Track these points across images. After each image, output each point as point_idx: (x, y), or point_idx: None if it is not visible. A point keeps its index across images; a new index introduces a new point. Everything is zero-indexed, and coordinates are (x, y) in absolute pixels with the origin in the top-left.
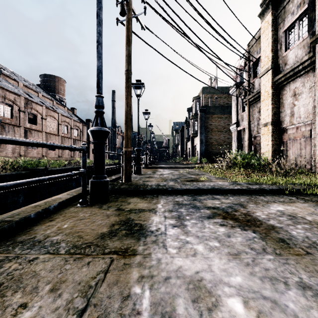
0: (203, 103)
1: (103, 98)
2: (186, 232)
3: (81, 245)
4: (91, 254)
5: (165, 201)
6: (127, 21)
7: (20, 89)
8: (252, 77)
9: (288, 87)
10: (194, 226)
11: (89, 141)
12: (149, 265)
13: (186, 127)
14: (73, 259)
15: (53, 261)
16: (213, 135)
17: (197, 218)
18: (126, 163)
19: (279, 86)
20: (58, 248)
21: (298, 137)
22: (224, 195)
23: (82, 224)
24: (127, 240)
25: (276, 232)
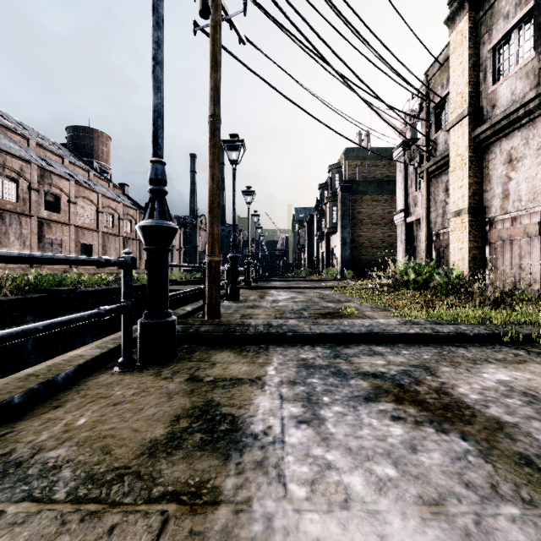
0: (346, 175)
1: (164, 166)
2: (325, 437)
3: (104, 475)
4: (122, 500)
5: (282, 360)
6: (212, 26)
7: (31, 151)
8: (433, 130)
9: (499, 147)
10: (340, 421)
11: None
12: (247, 537)
13: (317, 217)
14: (80, 516)
15: (35, 524)
16: (364, 230)
17: (344, 400)
18: (211, 284)
19: (482, 145)
20: (54, 484)
21: (516, 236)
22: (391, 344)
23: (116, 416)
24: (204, 459)
25: (509, 438)
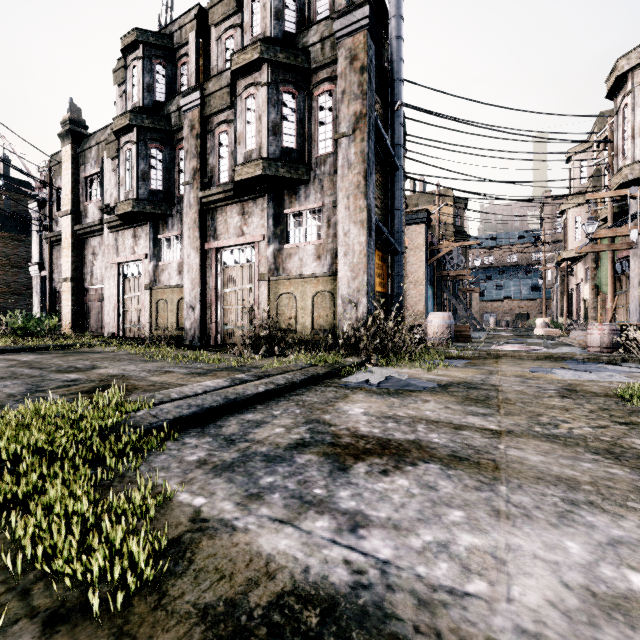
0: None
1: None
2: None
3: None
4: None
5: None
6: None
7: None
8: (56, 208)
9: (90, 242)
10: None
11: None
12: None
13: None
14: None
15: None
16: None
17: None
18: None
19: (81, 237)
20: None
21: (96, 300)
22: None
23: None
24: None
25: None
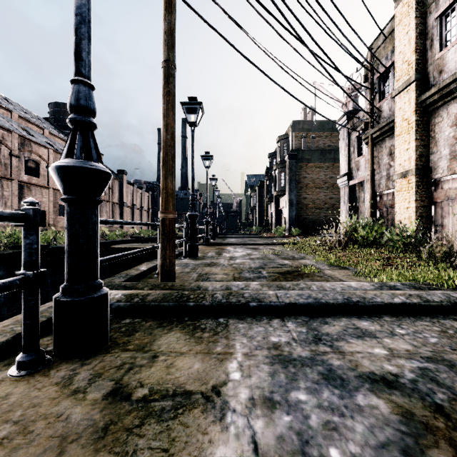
0: (293, 145)
1: (91, 89)
2: None
3: None
4: None
5: (247, 348)
6: None
7: (13, 122)
8: (378, 99)
9: (446, 110)
10: None
11: (122, 202)
12: None
13: (267, 182)
14: None
15: None
16: (308, 193)
17: None
18: (165, 243)
19: (428, 109)
20: None
21: None
22: (376, 318)
23: None
24: None
25: None
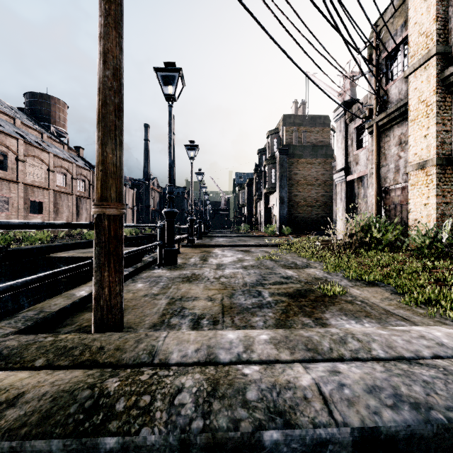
0: (284, 139)
1: None
2: None
3: None
4: None
5: None
6: None
7: None
8: (384, 82)
9: None
10: None
11: None
12: None
13: (256, 179)
14: None
15: None
16: (300, 190)
17: None
18: (101, 260)
19: (452, 88)
20: None
21: None
22: None
23: None
24: None
25: None
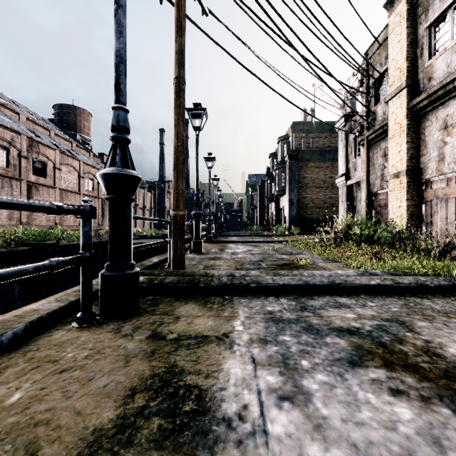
0: (293, 145)
1: (127, 113)
2: (317, 424)
3: None
4: None
5: (248, 314)
6: None
7: (21, 124)
8: (373, 103)
9: (435, 115)
10: (330, 397)
11: None
12: None
13: (268, 182)
14: None
15: None
16: (308, 193)
17: (326, 365)
18: (176, 237)
19: (419, 114)
20: None
21: (452, 195)
22: (354, 296)
23: (59, 389)
24: None
25: None
